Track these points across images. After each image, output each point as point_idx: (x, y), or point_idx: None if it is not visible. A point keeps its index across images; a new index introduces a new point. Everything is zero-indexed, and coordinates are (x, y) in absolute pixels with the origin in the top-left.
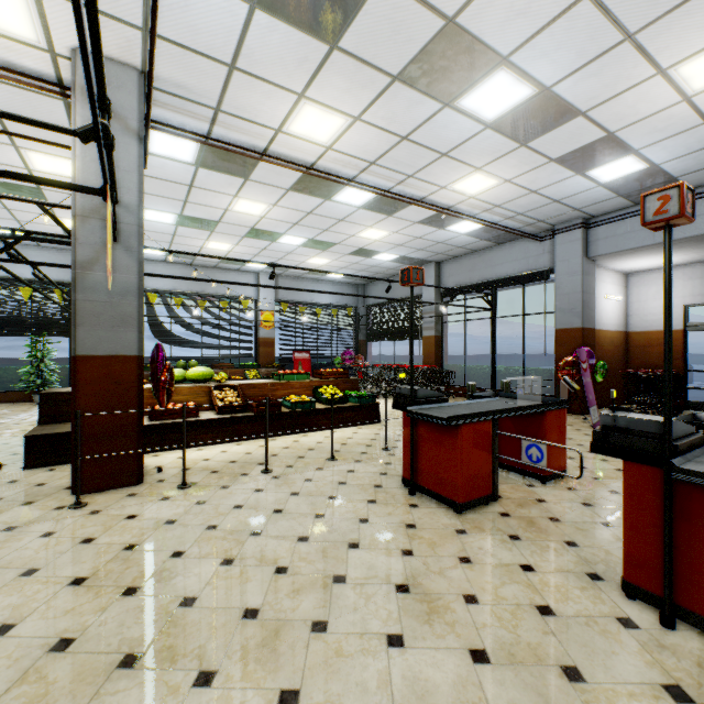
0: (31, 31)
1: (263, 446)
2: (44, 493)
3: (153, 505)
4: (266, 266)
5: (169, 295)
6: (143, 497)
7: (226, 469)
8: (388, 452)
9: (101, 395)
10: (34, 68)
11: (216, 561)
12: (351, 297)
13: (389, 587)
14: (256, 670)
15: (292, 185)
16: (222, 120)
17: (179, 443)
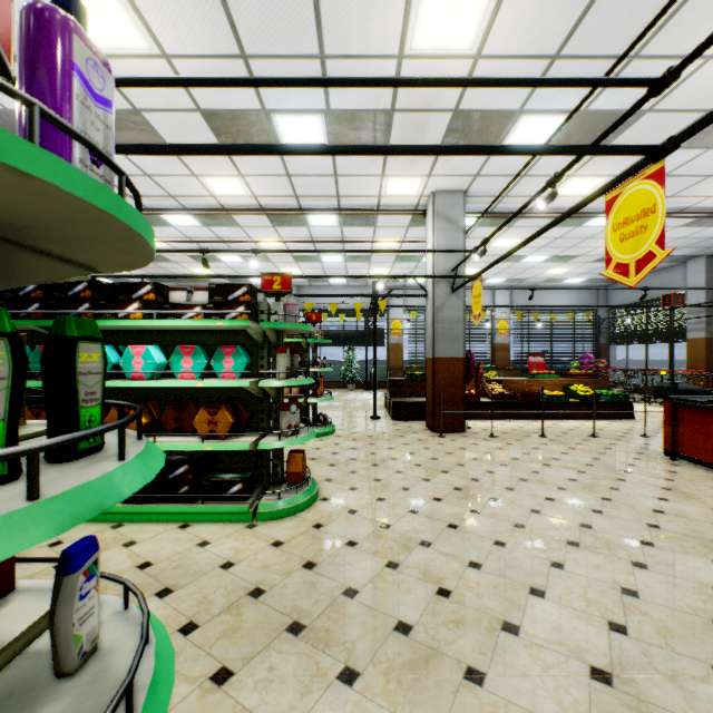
0: (416, 191)
1: (529, 424)
2: (416, 430)
3: (481, 441)
4: (503, 281)
5: (421, 311)
6: (472, 438)
7: (511, 432)
8: (646, 438)
9: (445, 379)
10: (407, 204)
11: (539, 464)
12: (589, 300)
13: (656, 487)
14: (585, 491)
15: (546, 223)
16: (505, 200)
17: (469, 416)
